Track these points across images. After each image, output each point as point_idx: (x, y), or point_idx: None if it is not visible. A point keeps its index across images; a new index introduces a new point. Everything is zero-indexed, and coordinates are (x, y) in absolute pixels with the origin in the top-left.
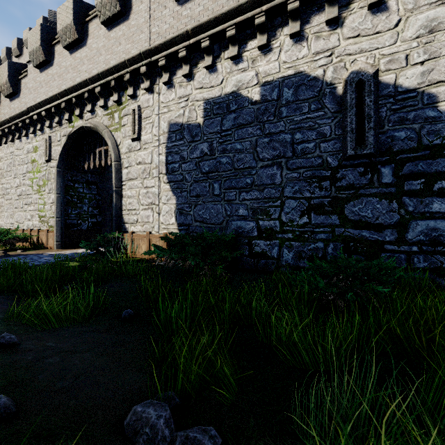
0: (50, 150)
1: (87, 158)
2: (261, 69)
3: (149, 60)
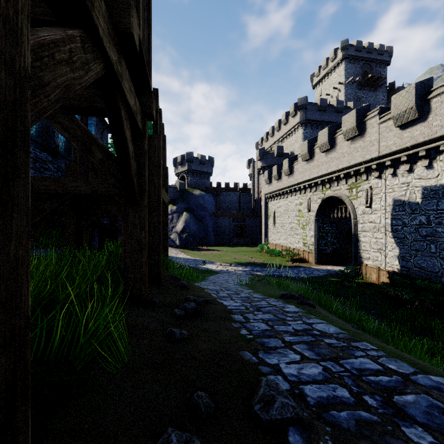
0: (310, 206)
1: (332, 211)
2: None
3: (378, 162)
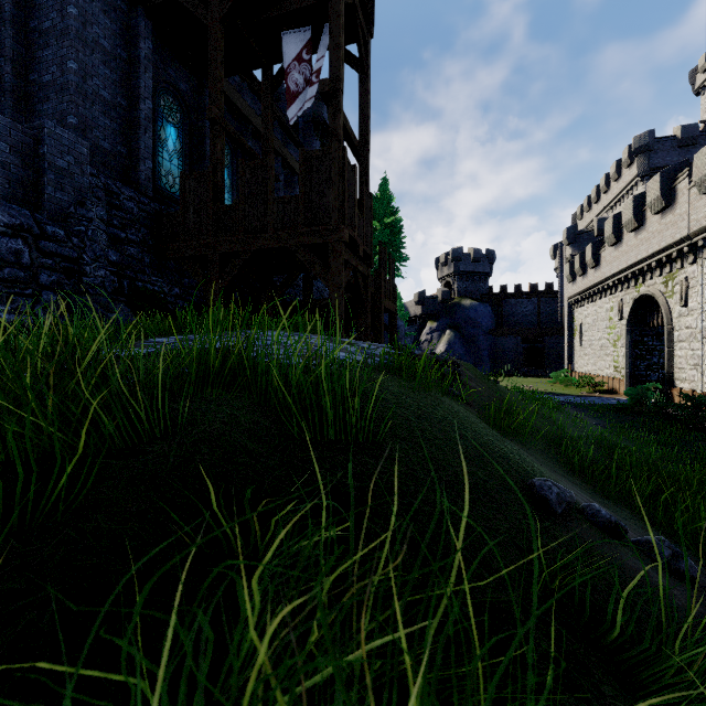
0: (621, 311)
1: (651, 316)
2: None
3: (689, 243)
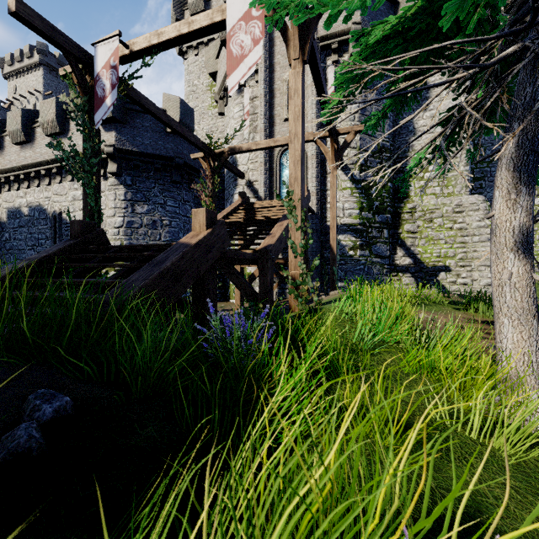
0: None
1: None
2: (28, 199)
3: None
